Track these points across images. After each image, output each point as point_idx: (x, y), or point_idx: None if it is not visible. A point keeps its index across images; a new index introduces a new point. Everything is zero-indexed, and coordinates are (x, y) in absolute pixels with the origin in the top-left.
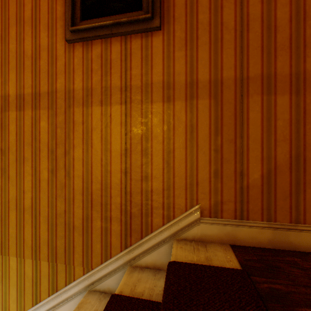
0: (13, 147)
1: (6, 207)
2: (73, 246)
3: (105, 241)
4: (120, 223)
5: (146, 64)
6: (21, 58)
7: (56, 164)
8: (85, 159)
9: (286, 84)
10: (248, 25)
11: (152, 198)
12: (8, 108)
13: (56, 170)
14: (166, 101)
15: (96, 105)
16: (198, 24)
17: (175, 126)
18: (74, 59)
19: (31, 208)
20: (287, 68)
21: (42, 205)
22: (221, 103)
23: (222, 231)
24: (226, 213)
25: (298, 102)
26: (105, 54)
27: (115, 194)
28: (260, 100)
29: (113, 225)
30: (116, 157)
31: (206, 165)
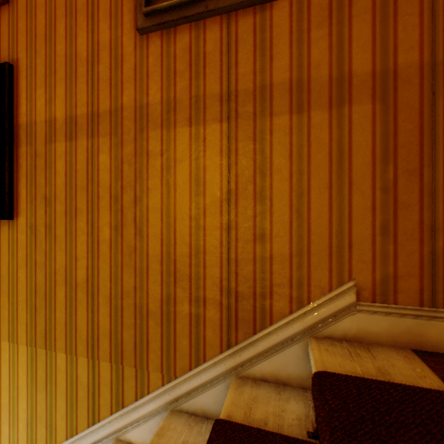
0: (61, 195)
1: (51, 280)
2: (147, 340)
3: (195, 335)
4: (219, 308)
5: (262, 55)
6: (72, 63)
7: (121, 218)
8: (164, 208)
9: None
10: None
11: (272, 270)
12: (55, 137)
13: (121, 227)
14: (295, 112)
15: (182, 126)
16: None
17: (310, 151)
18: (148, 58)
19: (86, 282)
20: None
21: (102, 278)
22: (394, 108)
23: (396, 325)
24: (404, 295)
25: None
26: (195, 45)
27: (212, 263)
28: None
29: (209, 311)
30: (213, 205)
31: (367, 214)
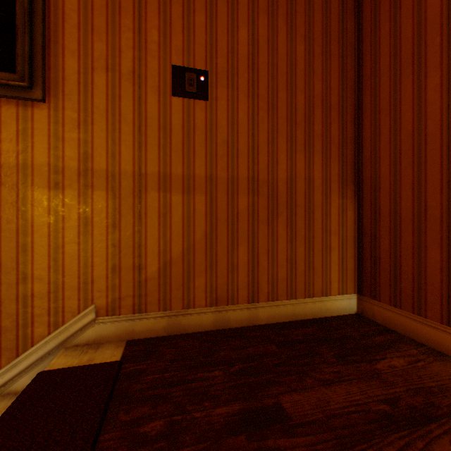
0: None
1: None
2: None
3: None
4: None
5: (25, 139)
6: None
7: None
8: None
9: (180, 184)
10: (147, 122)
11: (34, 305)
12: None
13: None
14: (54, 188)
15: None
16: (95, 107)
17: (65, 217)
18: None
19: None
20: (181, 170)
21: None
22: (120, 196)
23: (120, 328)
24: (125, 308)
25: (190, 201)
26: None
27: None
28: (158, 197)
29: None
30: None
31: (104, 261)
